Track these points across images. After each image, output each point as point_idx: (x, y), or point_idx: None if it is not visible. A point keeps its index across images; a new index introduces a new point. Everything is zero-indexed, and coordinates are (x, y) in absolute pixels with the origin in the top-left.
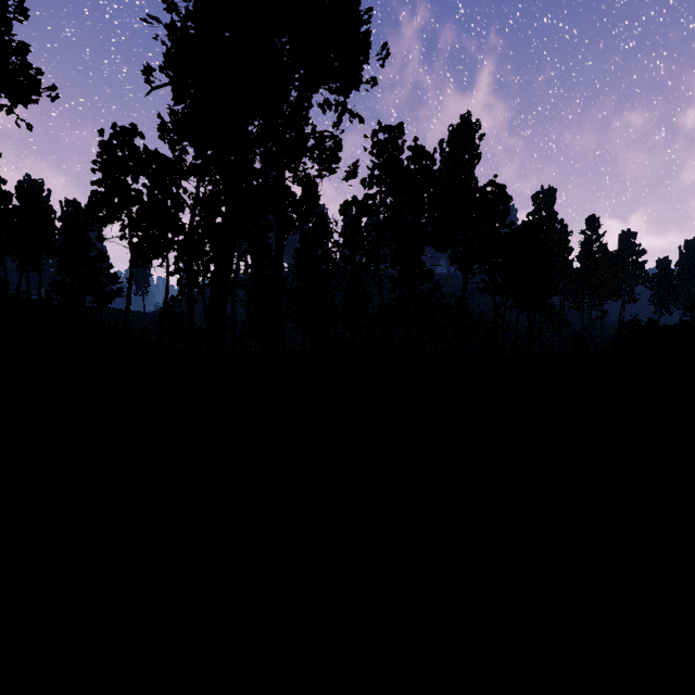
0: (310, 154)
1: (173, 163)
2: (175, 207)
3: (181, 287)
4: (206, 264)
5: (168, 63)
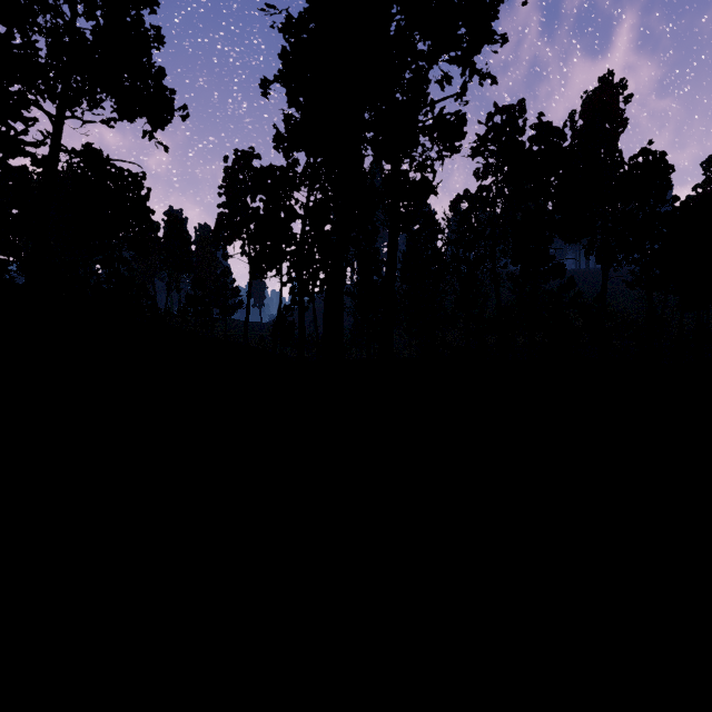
0: (430, 133)
1: (286, 171)
2: (288, 218)
3: (293, 295)
4: (316, 272)
5: (283, 63)
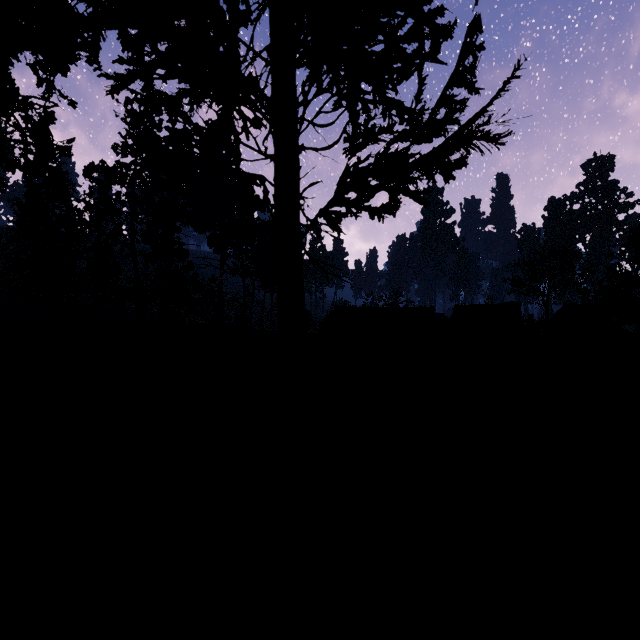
0: (6, 118)
1: None
2: None
3: None
4: None
5: None
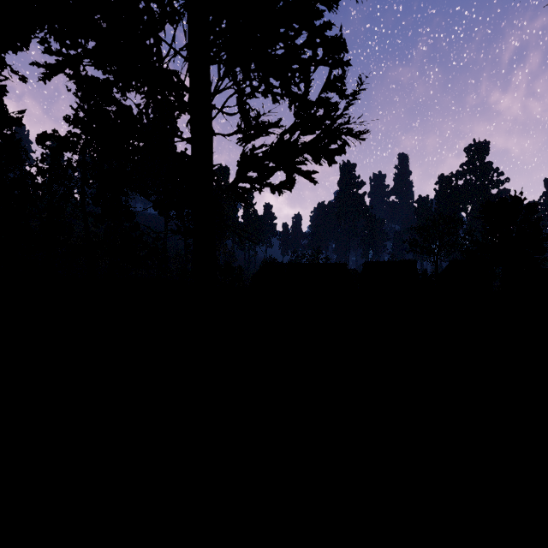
0: None
1: None
2: None
3: None
4: None
5: None
